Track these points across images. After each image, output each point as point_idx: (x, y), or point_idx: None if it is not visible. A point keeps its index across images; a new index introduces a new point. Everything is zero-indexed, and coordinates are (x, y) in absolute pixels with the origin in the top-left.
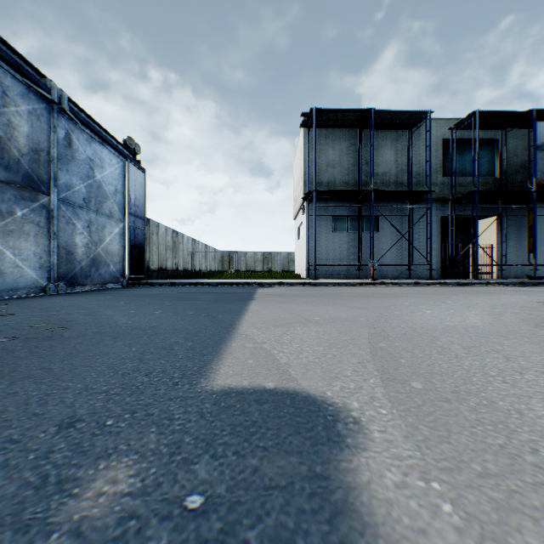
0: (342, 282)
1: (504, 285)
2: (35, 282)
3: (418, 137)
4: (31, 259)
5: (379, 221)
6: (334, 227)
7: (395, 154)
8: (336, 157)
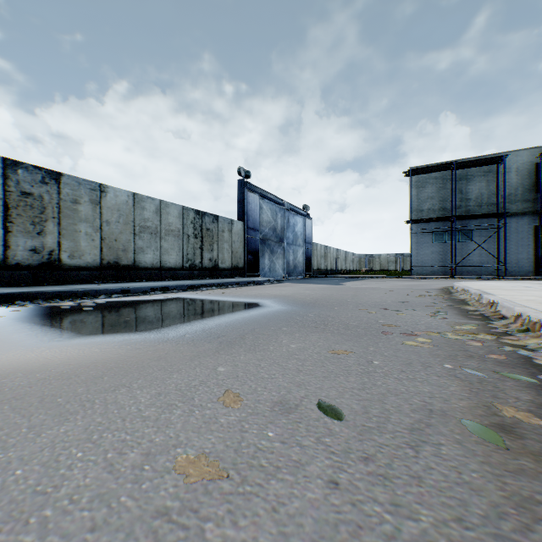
0: (423, 277)
1: None
2: (281, 274)
3: (509, 165)
4: (280, 266)
5: (472, 233)
6: (433, 239)
7: (486, 182)
8: (434, 191)
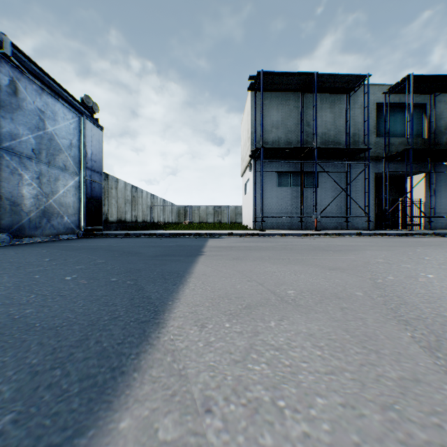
0: (288, 233)
1: (441, 235)
2: None
3: (354, 101)
4: None
5: (319, 177)
6: (278, 182)
7: (334, 116)
8: (280, 119)
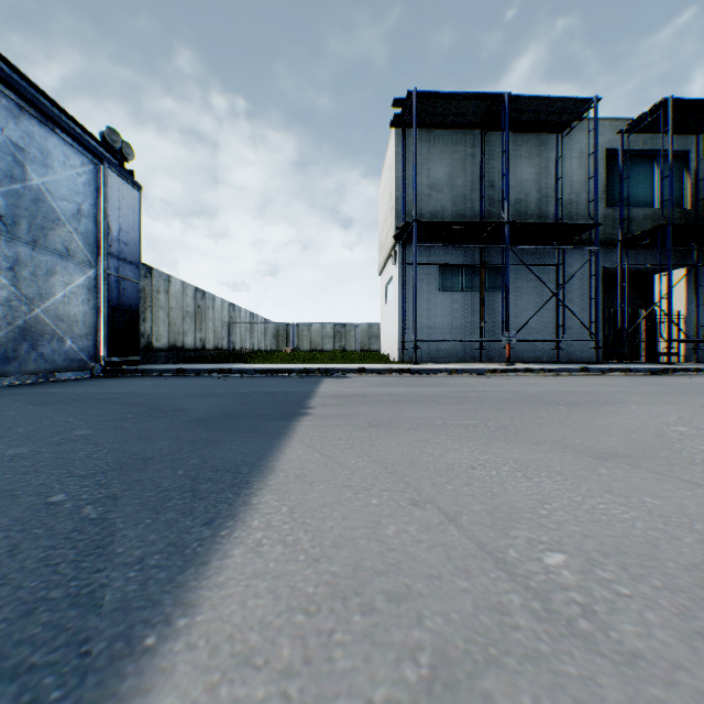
0: (462, 368)
1: None
2: None
3: (569, 146)
4: None
5: (510, 274)
6: (441, 283)
7: (535, 171)
8: (444, 176)
